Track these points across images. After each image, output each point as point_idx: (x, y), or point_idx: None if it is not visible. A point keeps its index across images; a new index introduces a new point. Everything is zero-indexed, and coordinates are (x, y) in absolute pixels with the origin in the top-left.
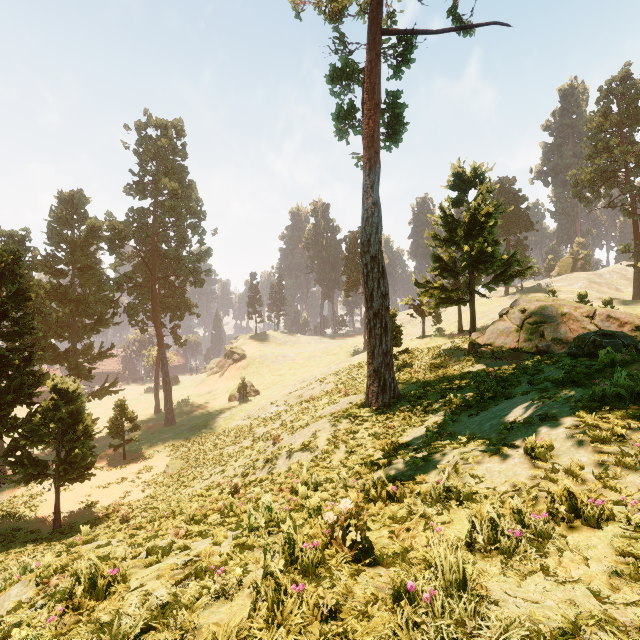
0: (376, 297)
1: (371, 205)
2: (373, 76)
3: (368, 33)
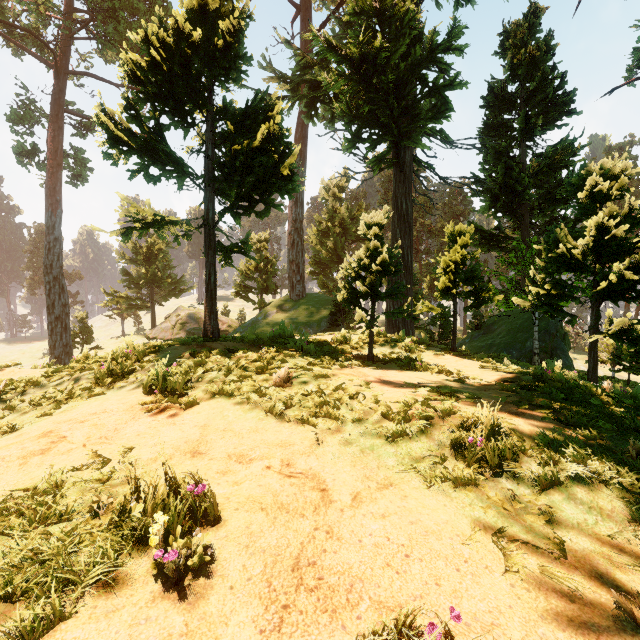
0: (58, 306)
1: (53, 239)
2: (56, 143)
3: (51, 108)
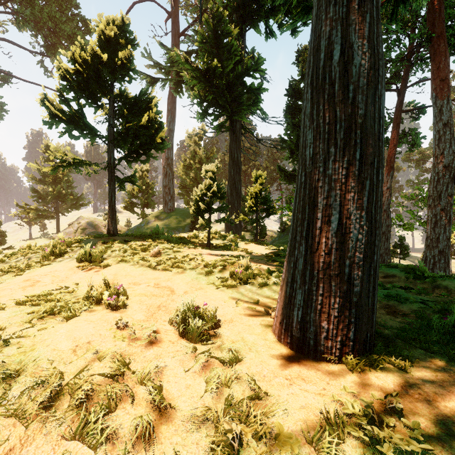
0: None
1: None
2: None
3: None
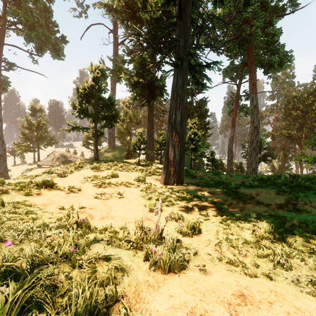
0: (1, 150)
1: None
2: None
3: None
